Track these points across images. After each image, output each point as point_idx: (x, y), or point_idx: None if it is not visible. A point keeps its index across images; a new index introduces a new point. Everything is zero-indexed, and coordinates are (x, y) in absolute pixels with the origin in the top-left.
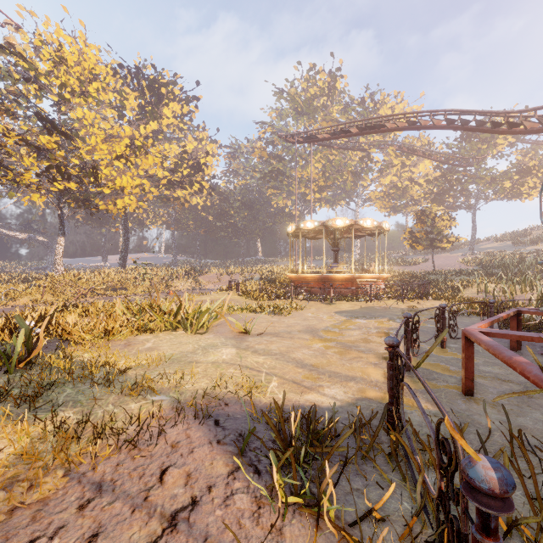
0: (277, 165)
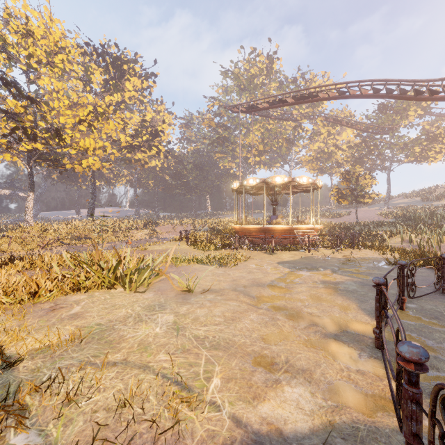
0: (224, 133)
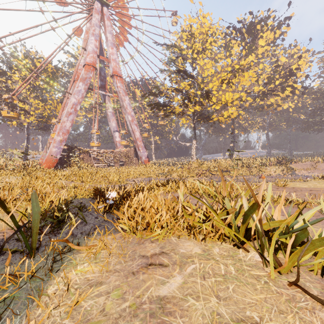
0: None
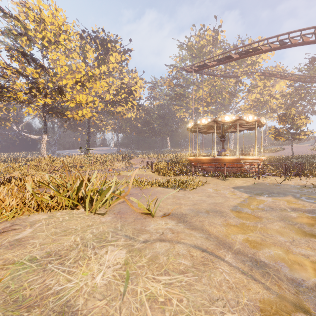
0: (180, 90)
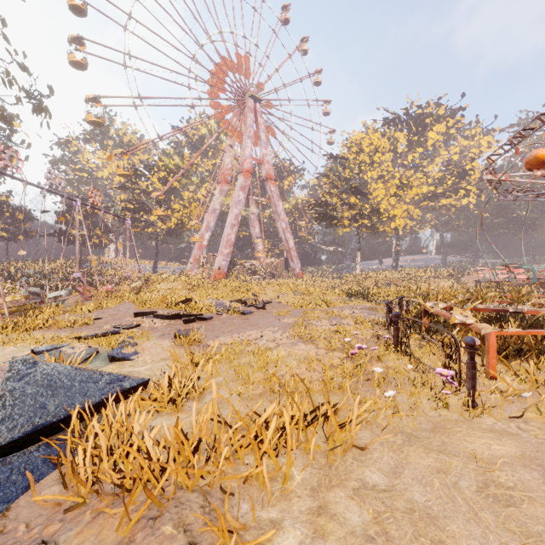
0: None
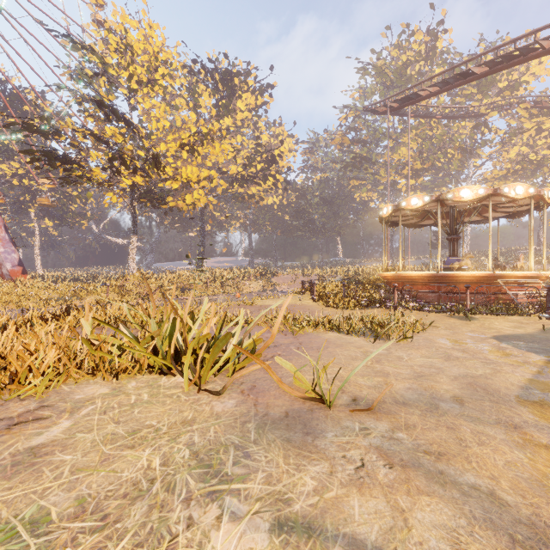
0: (361, 151)
